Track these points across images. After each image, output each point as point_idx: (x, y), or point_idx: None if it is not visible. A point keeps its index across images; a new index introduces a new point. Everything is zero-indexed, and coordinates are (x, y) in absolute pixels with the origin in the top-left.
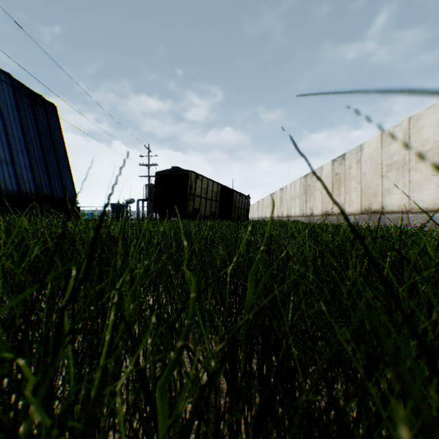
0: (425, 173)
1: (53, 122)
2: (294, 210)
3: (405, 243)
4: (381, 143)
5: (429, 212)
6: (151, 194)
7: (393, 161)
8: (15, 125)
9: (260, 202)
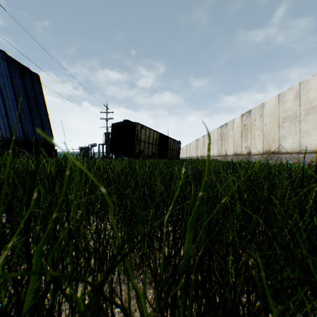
0: (312, 123)
1: (37, 87)
2: (213, 151)
3: (305, 177)
4: (278, 101)
5: (315, 153)
6: (108, 140)
7: (287, 115)
8: (9, 89)
9: (188, 145)
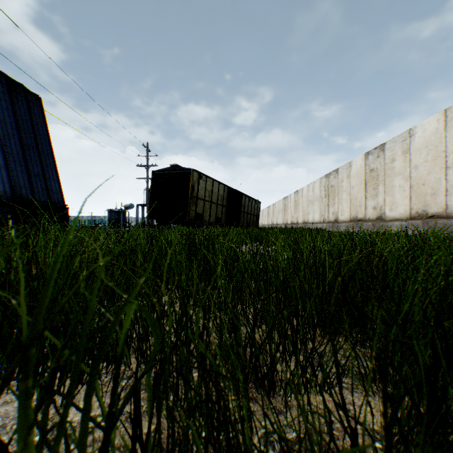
0: None
1: (36, 115)
2: (312, 215)
3: None
4: (444, 122)
5: None
6: None
7: None
8: None
9: (270, 207)
